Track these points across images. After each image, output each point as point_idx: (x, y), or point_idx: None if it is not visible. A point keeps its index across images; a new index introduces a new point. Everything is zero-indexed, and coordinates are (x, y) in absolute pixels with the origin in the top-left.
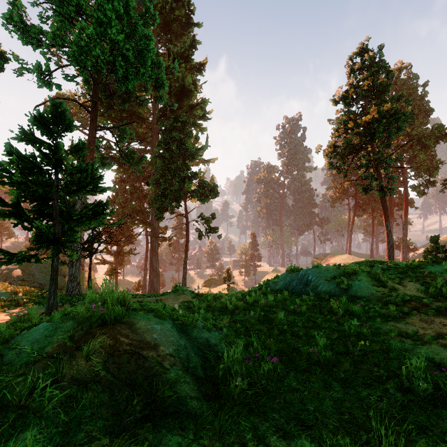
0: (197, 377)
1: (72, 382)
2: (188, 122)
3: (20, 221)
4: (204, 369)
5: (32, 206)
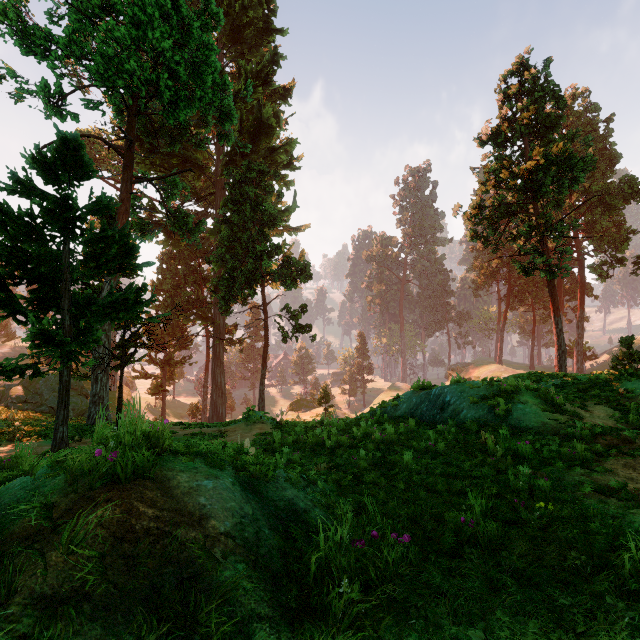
0: (272, 573)
1: (31, 603)
2: (267, 172)
3: (10, 314)
4: (285, 556)
5: (30, 291)
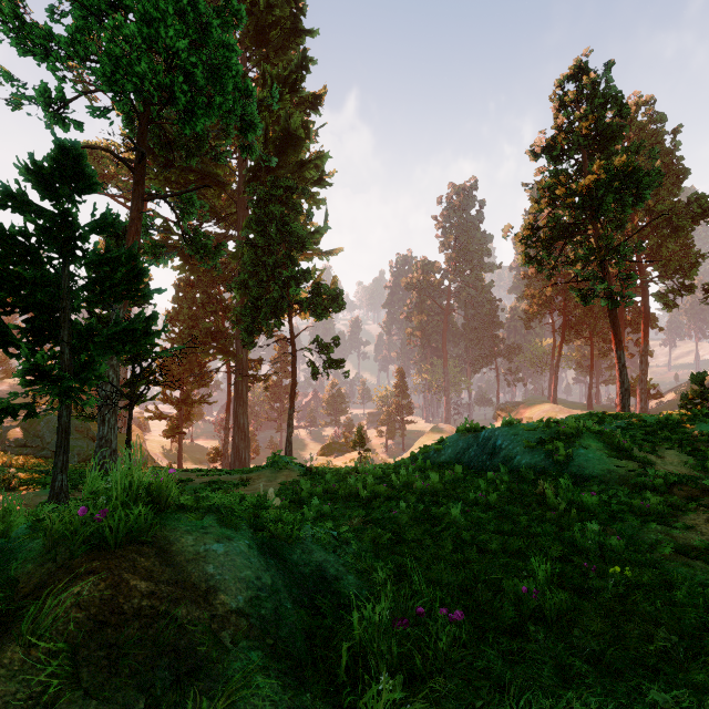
0: (294, 662)
1: None
2: (295, 189)
3: None
4: (311, 637)
5: (24, 320)
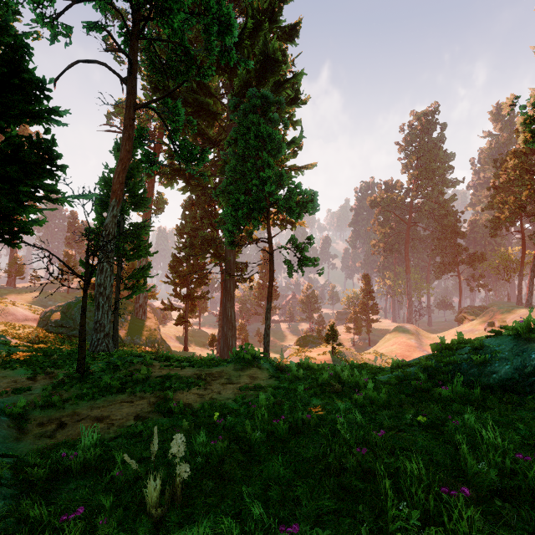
0: None
1: None
2: (271, 99)
3: None
4: None
5: None
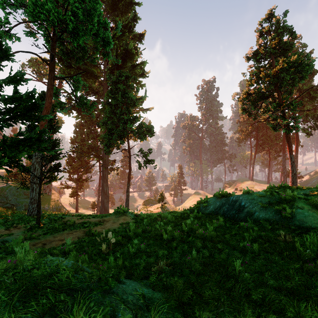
0: None
1: None
2: (130, 77)
3: None
4: None
5: None
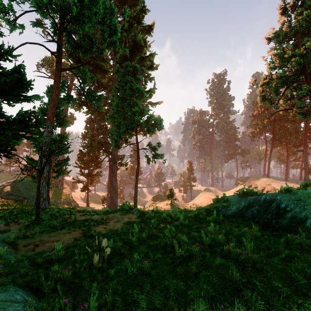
0: None
1: None
2: (138, 68)
3: None
4: None
5: None
